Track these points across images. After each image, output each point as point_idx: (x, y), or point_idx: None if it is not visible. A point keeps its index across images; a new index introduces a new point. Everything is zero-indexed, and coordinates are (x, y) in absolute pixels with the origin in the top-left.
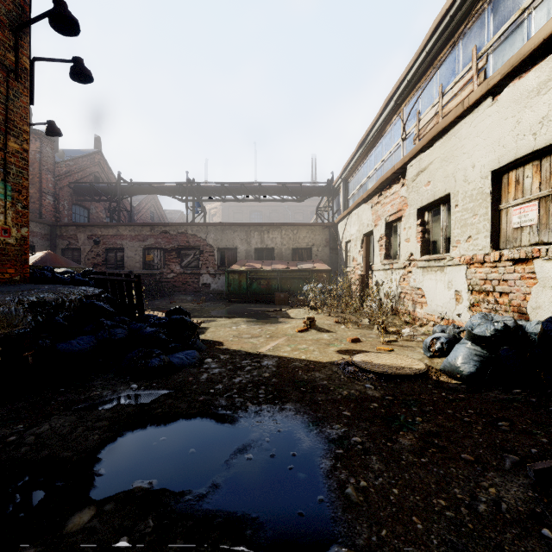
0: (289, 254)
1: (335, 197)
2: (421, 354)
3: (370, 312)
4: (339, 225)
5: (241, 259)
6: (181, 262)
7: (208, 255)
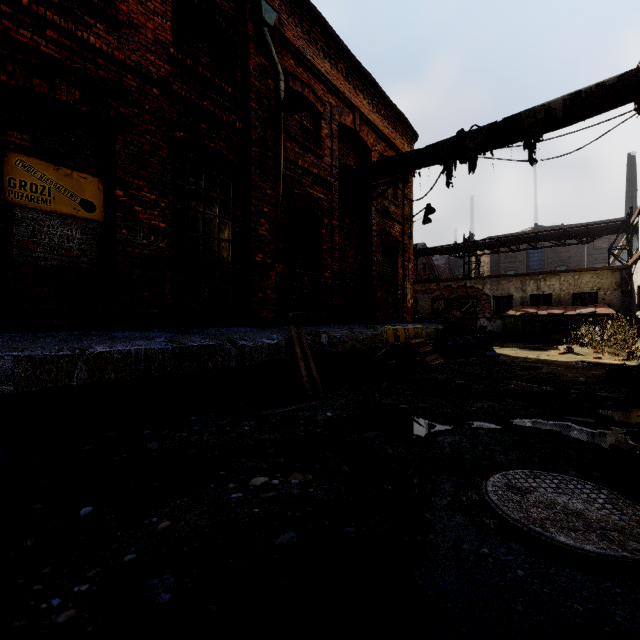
0: (568, 299)
1: (636, 233)
2: (634, 363)
3: (639, 349)
4: (632, 268)
5: (515, 305)
6: (461, 309)
7: (484, 303)
